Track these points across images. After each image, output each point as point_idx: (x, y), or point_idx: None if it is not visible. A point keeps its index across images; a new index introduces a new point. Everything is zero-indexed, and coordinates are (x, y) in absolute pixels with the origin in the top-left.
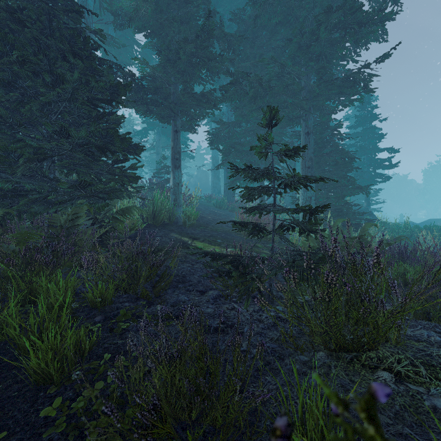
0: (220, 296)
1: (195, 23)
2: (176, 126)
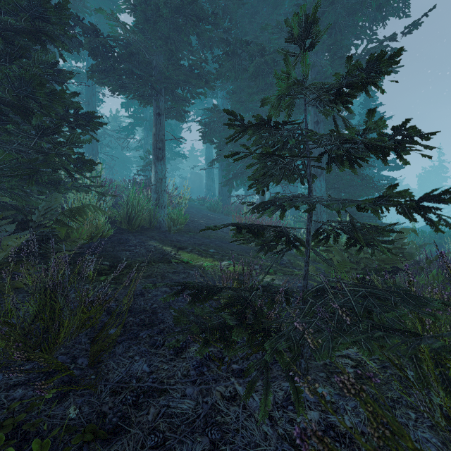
0: (209, 360)
1: None
2: (159, 108)
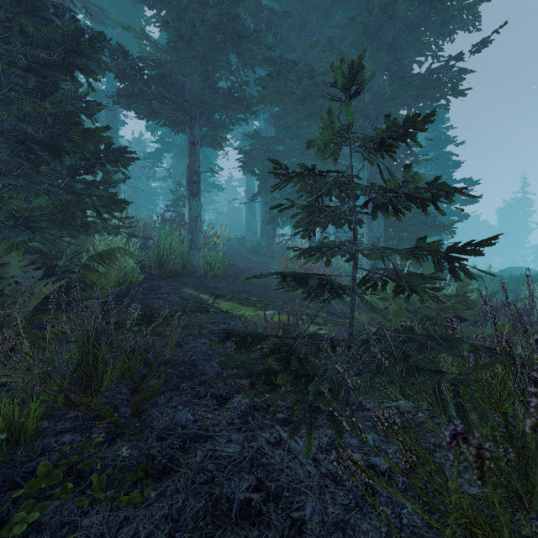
0: (253, 410)
1: None
2: (194, 136)
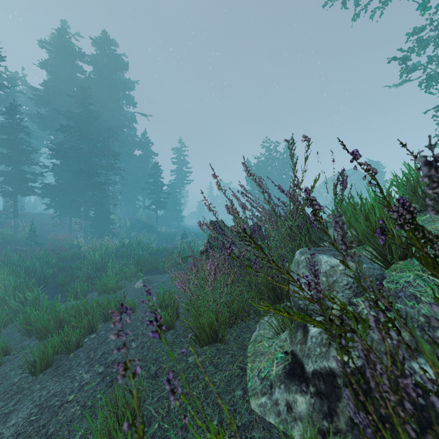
0: None
1: (26, 156)
2: (16, 200)
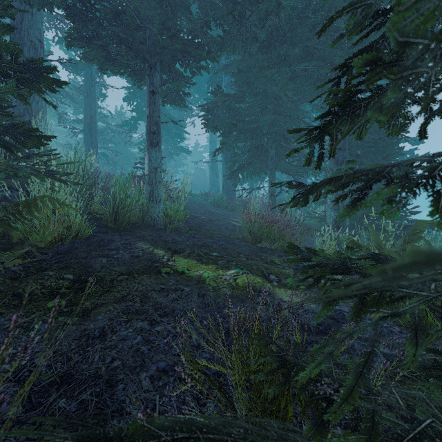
0: None
1: None
2: (153, 85)
